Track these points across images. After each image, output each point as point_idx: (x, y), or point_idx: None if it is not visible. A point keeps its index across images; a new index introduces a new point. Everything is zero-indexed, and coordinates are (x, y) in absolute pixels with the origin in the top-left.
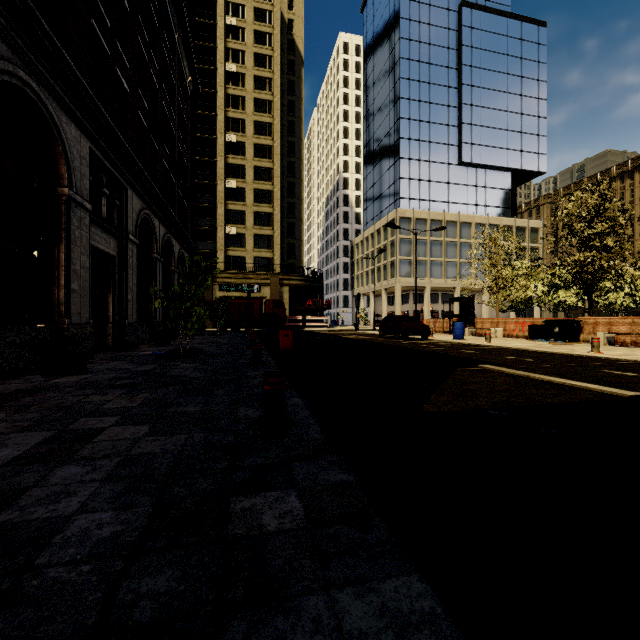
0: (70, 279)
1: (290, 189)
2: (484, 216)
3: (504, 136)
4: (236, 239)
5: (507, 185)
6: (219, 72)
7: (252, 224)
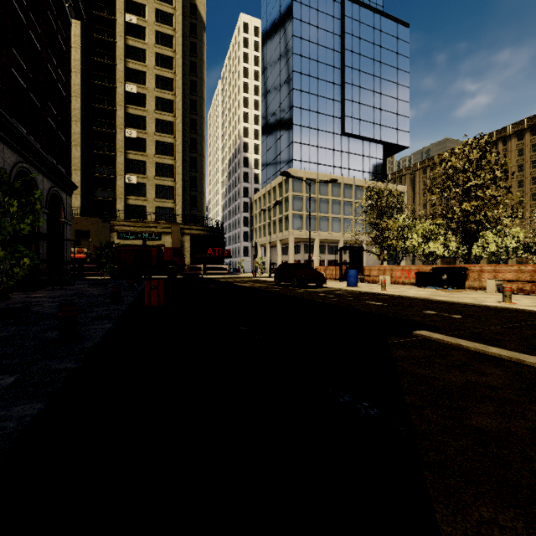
0: None
1: (192, 145)
2: (362, 180)
3: (378, 114)
4: (137, 188)
5: (380, 155)
6: (118, 21)
7: (153, 174)
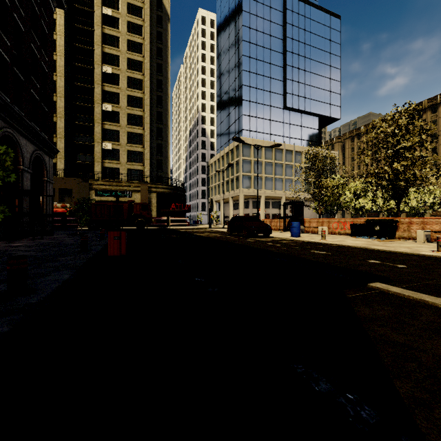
0: None
1: (158, 117)
2: (301, 146)
3: (314, 91)
4: (112, 153)
5: (316, 126)
6: (96, 13)
7: (126, 142)
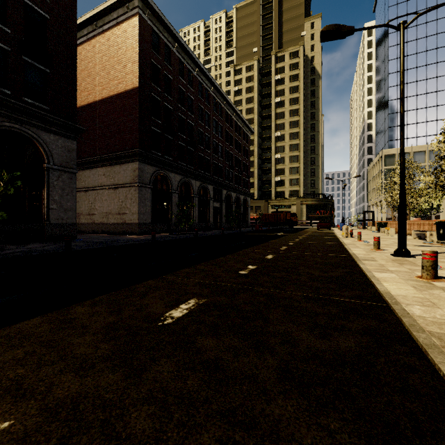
0: (209, 214)
1: (312, 150)
2: None
3: None
4: (280, 182)
5: None
6: (272, 104)
7: (288, 174)
